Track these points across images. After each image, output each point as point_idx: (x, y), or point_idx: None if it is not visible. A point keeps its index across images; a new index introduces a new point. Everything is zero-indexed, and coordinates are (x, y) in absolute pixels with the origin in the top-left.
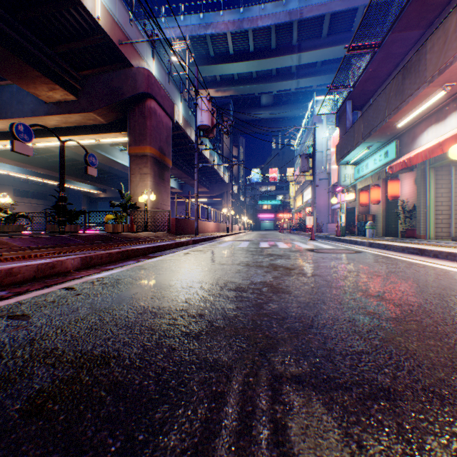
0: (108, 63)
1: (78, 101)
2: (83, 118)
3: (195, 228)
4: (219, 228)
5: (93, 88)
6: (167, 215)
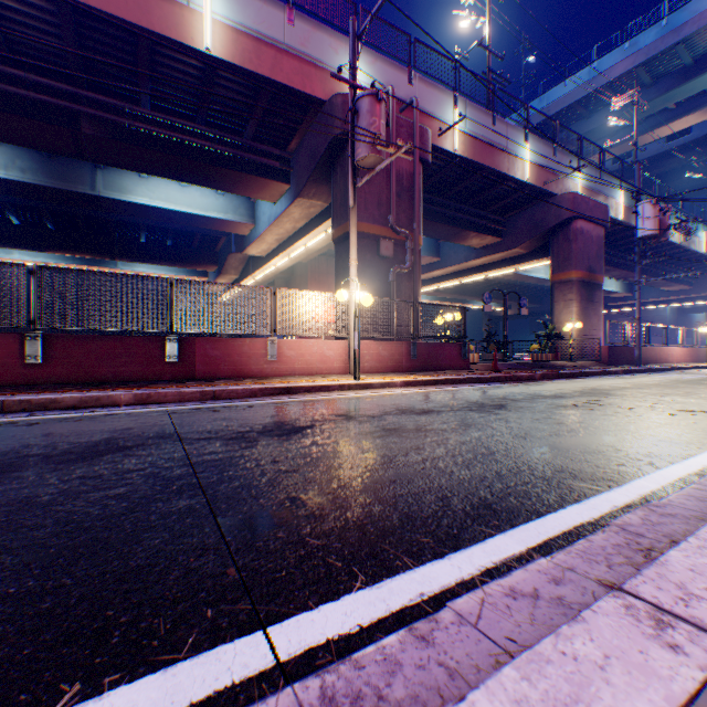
0: (530, 200)
1: (501, 242)
2: (504, 255)
3: (634, 357)
4: (697, 355)
5: (514, 226)
6: (596, 341)
